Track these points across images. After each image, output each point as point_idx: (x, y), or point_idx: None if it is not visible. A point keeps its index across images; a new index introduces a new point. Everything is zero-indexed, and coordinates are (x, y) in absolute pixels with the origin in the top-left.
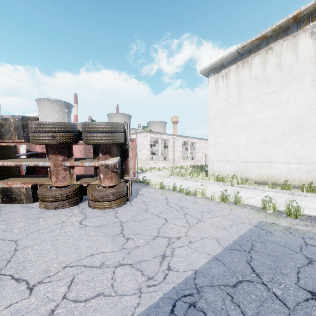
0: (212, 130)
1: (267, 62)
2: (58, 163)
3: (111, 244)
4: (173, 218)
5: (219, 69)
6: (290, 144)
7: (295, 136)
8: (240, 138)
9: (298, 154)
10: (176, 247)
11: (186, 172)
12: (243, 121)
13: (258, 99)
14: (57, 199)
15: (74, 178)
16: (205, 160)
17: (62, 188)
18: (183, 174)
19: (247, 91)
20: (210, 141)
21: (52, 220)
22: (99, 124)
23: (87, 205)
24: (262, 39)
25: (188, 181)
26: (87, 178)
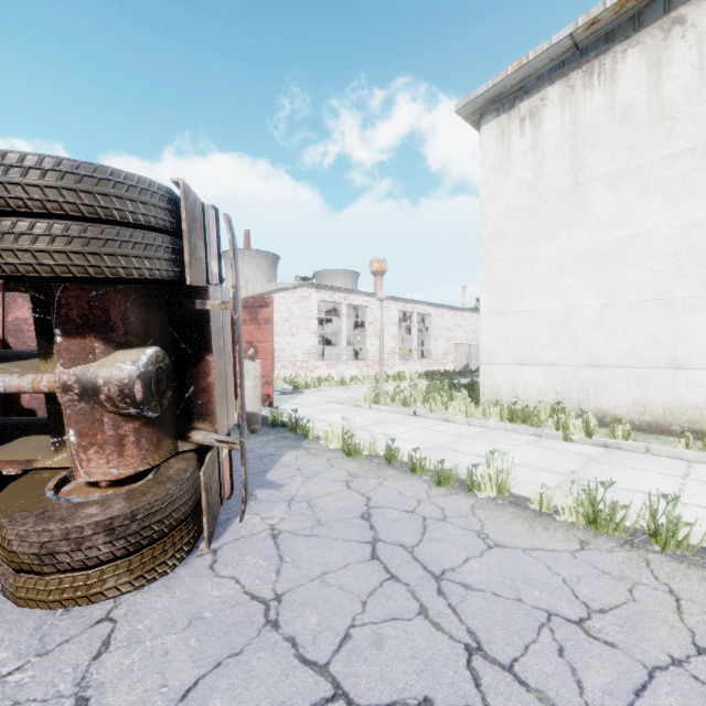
0: (491, 275)
1: (667, 65)
2: None
3: None
4: None
5: (512, 99)
6: None
7: None
8: (578, 295)
9: None
10: None
11: (416, 392)
12: (586, 246)
13: (638, 177)
14: None
15: None
16: (454, 358)
17: None
18: (408, 398)
19: (601, 155)
20: (485, 306)
21: None
22: None
23: None
24: None
25: (425, 421)
26: (34, 440)
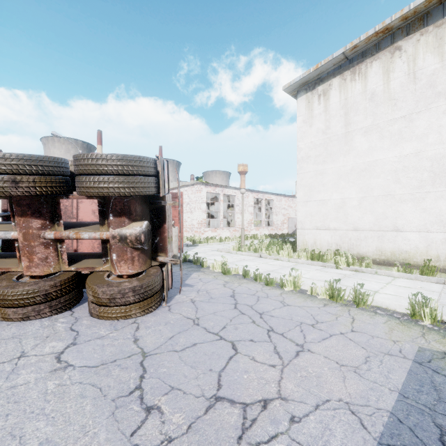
0: (303, 180)
1: (392, 71)
2: (30, 232)
3: (106, 429)
4: (247, 342)
5: (314, 84)
6: (431, 201)
7: (439, 187)
8: (348, 192)
9: (445, 217)
10: (262, 440)
11: (262, 245)
12: (352, 165)
13: (378, 130)
14: (25, 302)
15: (64, 261)
16: (287, 226)
17: (39, 279)
18: (258, 248)
19: (359, 117)
20: (299, 197)
21: (2, 350)
22: (103, 158)
23: (88, 310)
24: (385, 33)
25: (266, 260)
26: (90, 260)
